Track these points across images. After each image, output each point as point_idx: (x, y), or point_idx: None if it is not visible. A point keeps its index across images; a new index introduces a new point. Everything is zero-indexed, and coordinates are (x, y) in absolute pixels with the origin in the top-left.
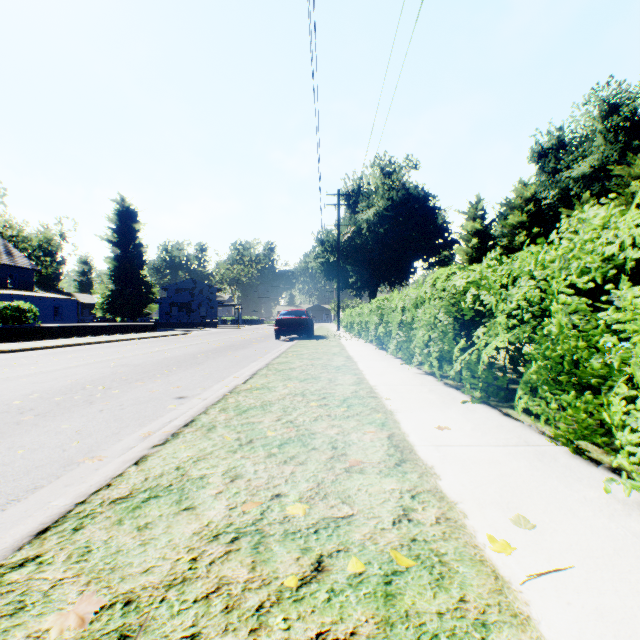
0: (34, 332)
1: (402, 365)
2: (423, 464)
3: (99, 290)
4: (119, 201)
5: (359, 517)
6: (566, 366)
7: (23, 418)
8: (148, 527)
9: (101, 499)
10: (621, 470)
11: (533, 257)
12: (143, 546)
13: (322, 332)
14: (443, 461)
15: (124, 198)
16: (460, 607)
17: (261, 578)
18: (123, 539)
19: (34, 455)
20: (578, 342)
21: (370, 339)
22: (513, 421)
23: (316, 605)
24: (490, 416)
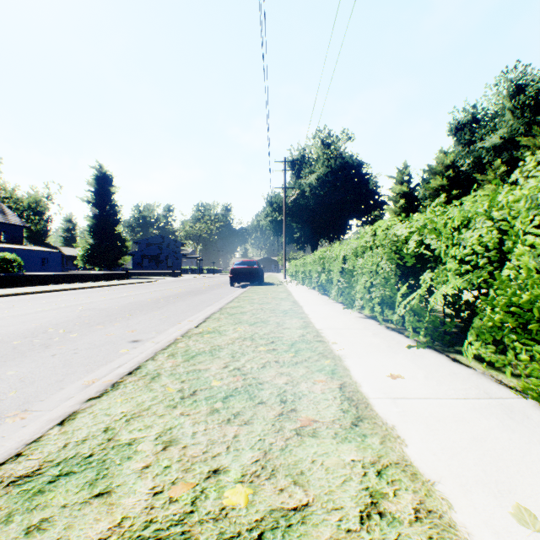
0: (19, 280)
1: (344, 309)
2: (383, 423)
3: (80, 244)
4: (97, 168)
5: (316, 509)
6: (537, 313)
7: None
8: (40, 528)
9: None
10: None
11: (488, 200)
12: None
13: (271, 280)
14: (404, 419)
15: (101, 165)
16: None
17: None
18: None
19: None
20: None
21: (313, 286)
22: (465, 368)
23: None
24: (440, 362)
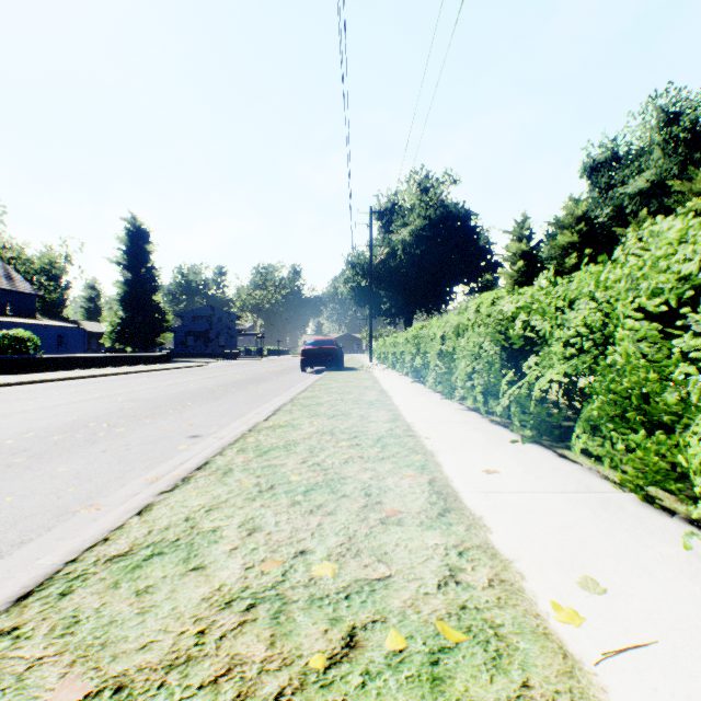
0: (35, 363)
1: (442, 400)
2: (470, 514)
3: (108, 317)
4: (130, 220)
5: (398, 579)
6: (634, 401)
7: (15, 460)
8: (149, 591)
9: (96, 557)
10: (700, 521)
11: (594, 277)
12: (141, 615)
13: (353, 364)
14: (493, 510)
15: (135, 216)
16: (523, 695)
17: (281, 657)
18: (118, 606)
19: (24, 503)
20: (649, 373)
21: (406, 371)
22: (570, 463)
23: (348, 692)
24: (544, 458)
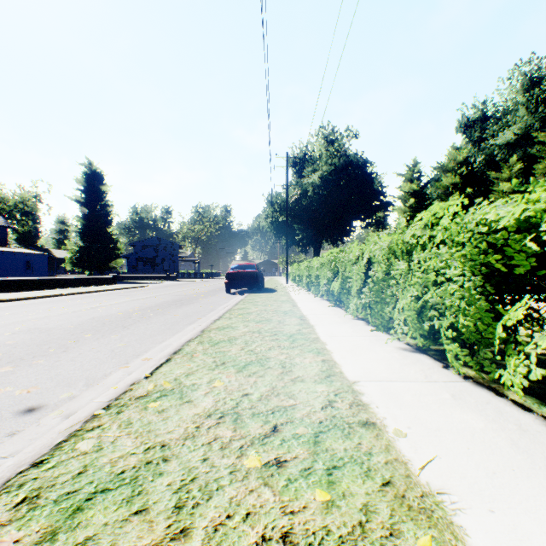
0: None
1: (372, 332)
2: None
3: (68, 246)
4: (87, 165)
5: None
6: None
7: None
8: None
9: None
10: None
11: None
12: None
13: (272, 285)
14: None
15: (91, 162)
16: None
17: None
18: None
19: None
20: None
21: (321, 293)
22: None
23: None
24: None
